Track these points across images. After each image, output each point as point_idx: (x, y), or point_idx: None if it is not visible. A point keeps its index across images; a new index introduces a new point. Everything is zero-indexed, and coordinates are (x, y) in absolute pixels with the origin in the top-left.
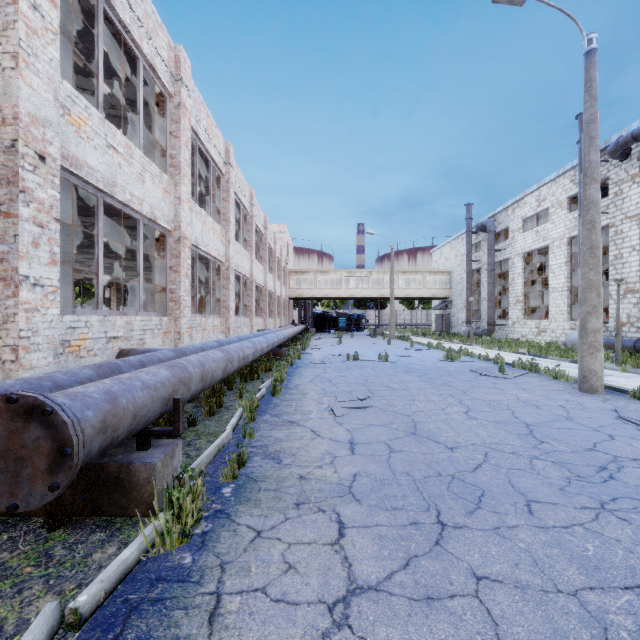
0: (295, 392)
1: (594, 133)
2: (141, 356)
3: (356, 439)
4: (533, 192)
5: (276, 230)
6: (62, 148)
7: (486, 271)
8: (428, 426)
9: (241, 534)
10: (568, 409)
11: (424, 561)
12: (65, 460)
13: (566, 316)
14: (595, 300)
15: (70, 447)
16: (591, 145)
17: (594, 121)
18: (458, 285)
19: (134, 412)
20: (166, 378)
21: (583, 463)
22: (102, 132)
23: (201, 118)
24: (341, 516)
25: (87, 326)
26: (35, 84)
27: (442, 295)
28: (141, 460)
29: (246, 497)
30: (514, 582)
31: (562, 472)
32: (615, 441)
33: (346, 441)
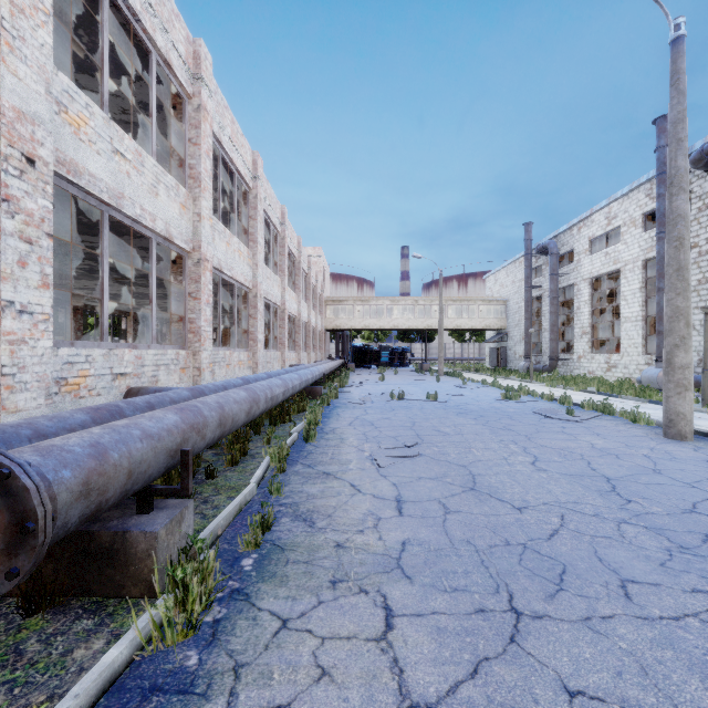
0: (332, 437)
1: (682, 134)
2: (149, 396)
3: (404, 496)
4: (602, 209)
5: (311, 254)
6: (57, 151)
7: (547, 299)
8: (489, 480)
9: (262, 624)
10: (654, 459)
11: (497, 667)
12: (27, 538)
13: (641, 349)
14: (683, 330)
15: (33, 521)
16: (679, 149)
17: (682, 120)
18: (515, 315)
19: (129, 469)
20: (174, 424)
21: (684, 529)
22: (107, 135)
23: (225, 124)
24: (388, 599)
25: (88, 361)
26: (22, 73)
27: (497, 326)
28: (140, 527)
29: (270, 572)
30: (620, 701)
31: (660, 541)
32: None
33: (392, 498)
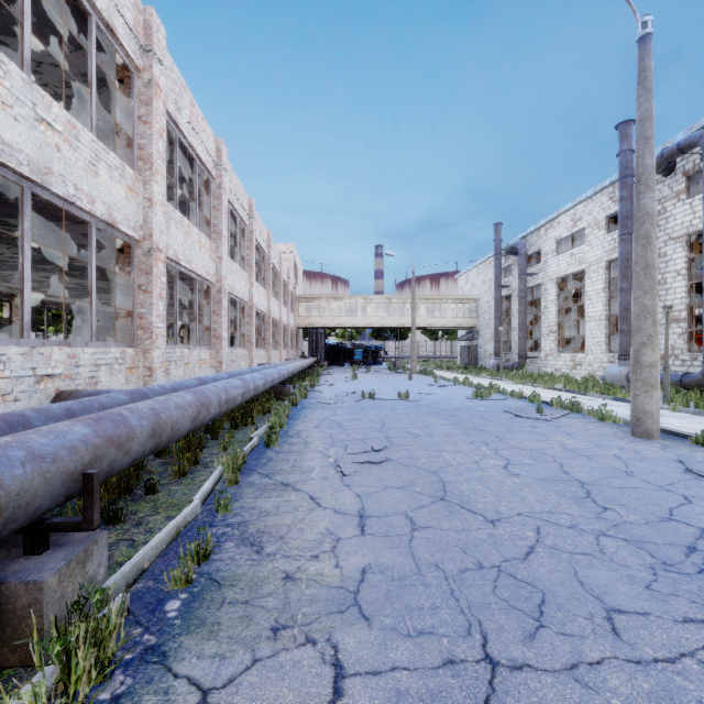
0: (296, 441)
1: (649, 133)
2: (72, 402)
3: (368, 510)
4: (568, 211)
5: (283, 250)
6: None
7: (516, 298)
8: (460, 488)
9: (175, 699)
10: (625, 460)
11: None
12: None
13: (604, 348)
14: (651, 329)
15: None
16: (646, 147)
17: (649, 118)
18: (486, 313)
19: None
20: (82, 439)
21: (665, 541)
22: (28, 99)
23: (183, 105)
24: (339, 652)
25: (1, 361)
26: None
27: (468, 324)
28: (21, 576)
29: (199, 618)
30: None
31: (642, 557)
32: (694, 505)
33: (354, 513)
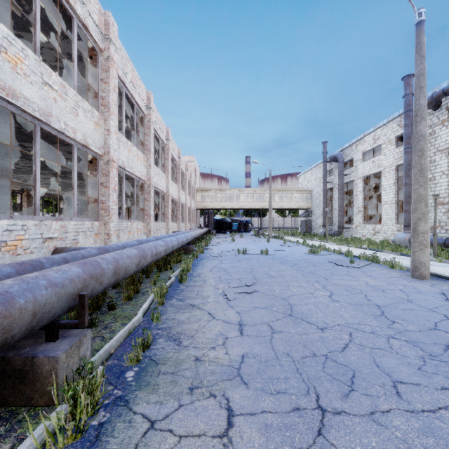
0: (198, 279)
1: (423, 83)
2: (66, 254)
3: (244, 321)
4: (370, 133)
5: (187, 160)
6: None
7: (337, 189)
8: (301, 308)
9: (135, 425)
10: (407, 292)
11: None
12: None
13: (394, 221)
14: (424, 209)
15: None
16: (421, 92)
17: (423, 74)
18: (317, 199)
19: (34, 310)
20: (76, 275)
21: (431, 342)
22: (38, 71)
23: (127, 71)
24: (230, 402)
25: (23, 229)
26: None
27: (305, 207)
28: (45, 353)
29: (146, 381)
30: None
31: (416, 351)
32: None
33: (236, 323)
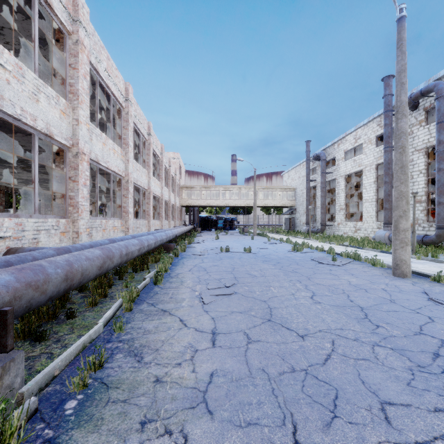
0: (175, 280)
1: (404, 80)
2: (11, 256)
3: (218, 328)
4: (352, 133)
5: (172, 156)
6: None
7: (319, 188)
8: (281, 312)
9: None
10: (389, 292)
11: None
12: None
13: (374, 219)
14: (405, 206)
15: None
16: (402, 89)
17: (404, 71)
18: (300, 197)
19: None
20: (4, 284)
21: (418, 349)
22: None
23: (101, 59)
24: (188, 441)
25: None
26: None
27: (289, 204)
28: None
29: (88, 415)
30: None
31: (403, 361)
32: (436, 323)
33: (209, 331)
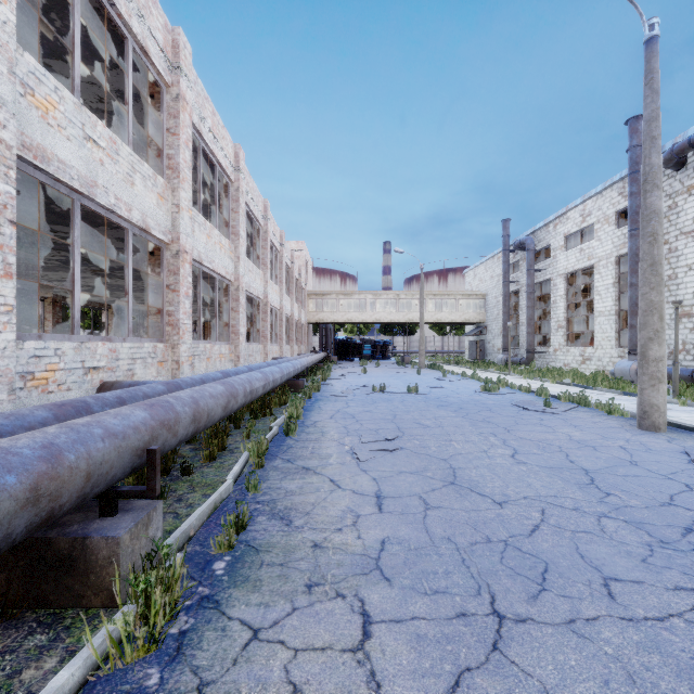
0: (312, 431)
1: (656, 132)
2: (121, 391)
3: (384, 491)
4: (577, 206)
5: (294, 248)
6: (23, 135)
7: (525, 293)
8: (469, 473)
9: (232, 635)
10: (630, 451)
11: (480, 678)
12: None
13: (614, 343)
14: (657, 324)
15: None
16: (652, 146)
17: (656, 119)
18: (494, 309)
19: (88, 471)
20: (142, 421)
21: (663, 523)
22: (78, 120)
23: (205, 115)
24: (366, 604)
25: (57, 354)
26: None
27: (476, 320)
28: (101, 532)
29: (243, 576)
30: None
31: (640, 536)
32: None
33: (372, 494)
